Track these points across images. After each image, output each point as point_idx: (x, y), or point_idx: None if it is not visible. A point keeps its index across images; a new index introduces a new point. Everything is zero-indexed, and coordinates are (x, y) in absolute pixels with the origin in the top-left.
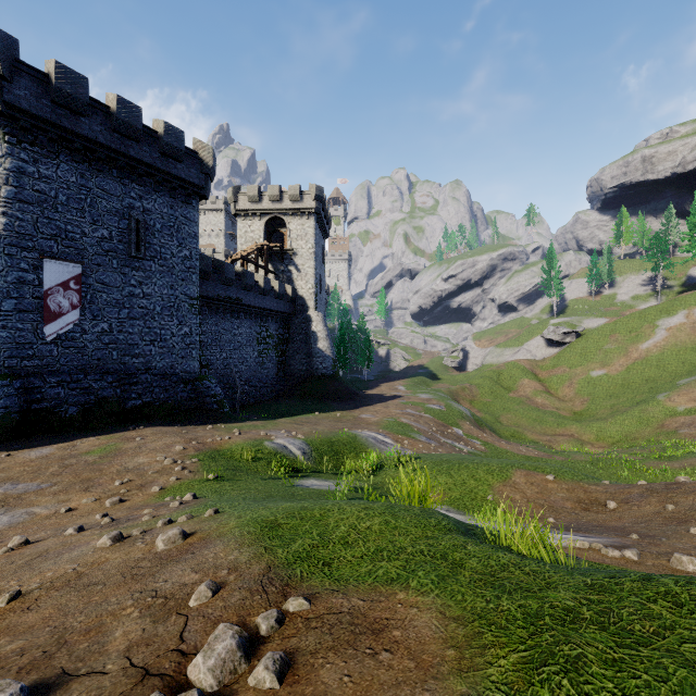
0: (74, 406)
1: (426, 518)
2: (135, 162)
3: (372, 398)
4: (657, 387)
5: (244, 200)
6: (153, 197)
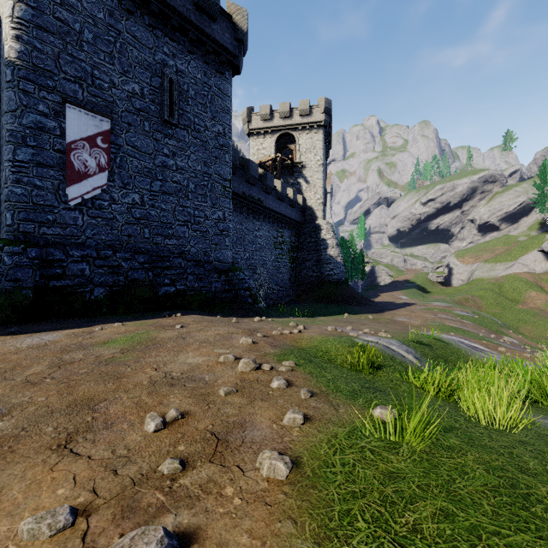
0: (100, 287)
1: None
2: (168, 10)
3: (386, 304)
4: None
5: (256, 120)
6: (187, 58)
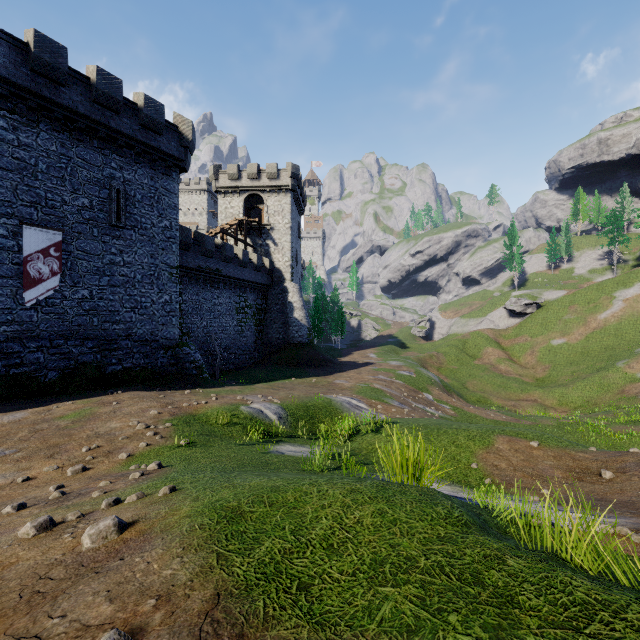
0: (54, 370)
1: (431, 505)
2: (115, 133)
3: (345, 365)
4: (616, 355)
5: (224, 178)
6: (134, 168)
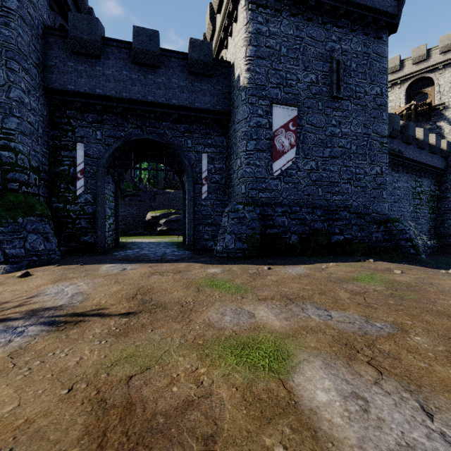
0: (294, 234)
1: None
2: (336, 3)
3: None
4: None
5: None
6: (349, 37)
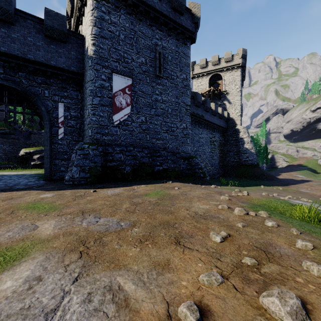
0: (128, 166)
1: None
2: (158, 14)
3: (288, 180)
4: None
5: (197, 68)
6: (167, 39)
